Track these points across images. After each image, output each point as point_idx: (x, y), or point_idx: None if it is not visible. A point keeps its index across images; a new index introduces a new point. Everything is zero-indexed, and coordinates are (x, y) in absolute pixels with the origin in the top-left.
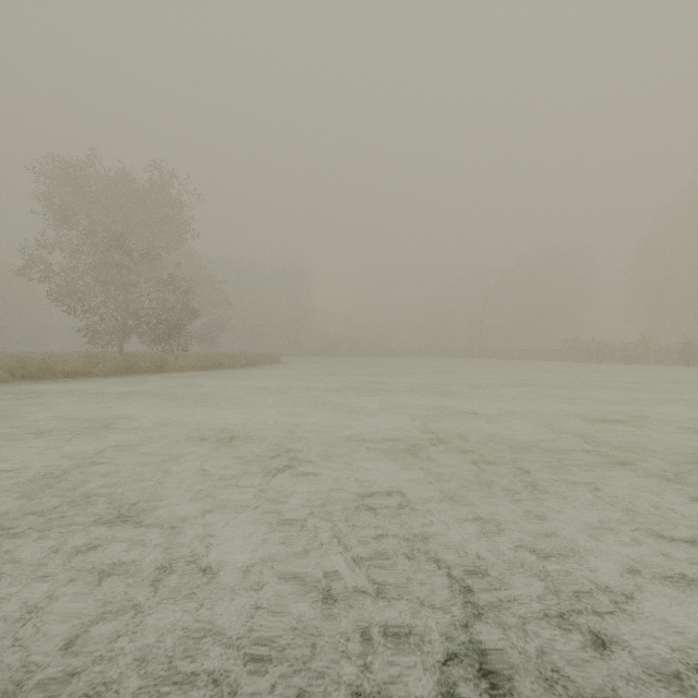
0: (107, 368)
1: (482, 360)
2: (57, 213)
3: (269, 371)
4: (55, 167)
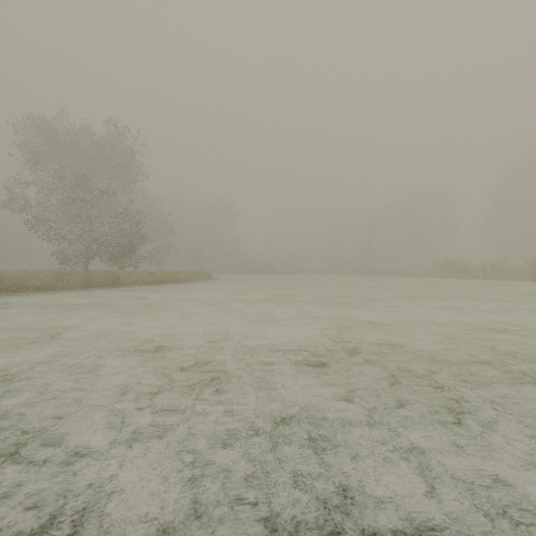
0: (71, 283)
1: (371, 276)
2: (34, 159)
3: (203, 285)
4: (32, 123)
